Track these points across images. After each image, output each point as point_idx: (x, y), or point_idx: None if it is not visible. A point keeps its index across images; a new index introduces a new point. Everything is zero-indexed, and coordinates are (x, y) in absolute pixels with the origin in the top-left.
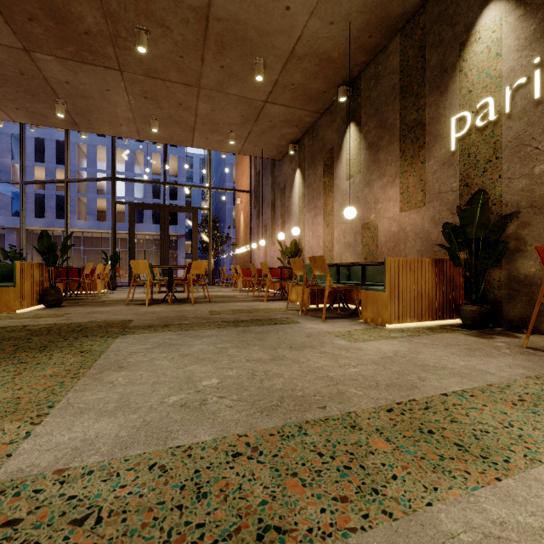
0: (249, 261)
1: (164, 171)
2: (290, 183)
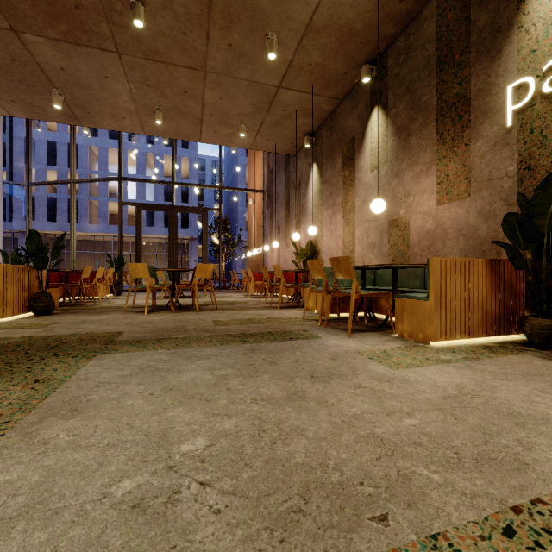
0: (261, 264)
1: (172, 170)
2: (305, 179)
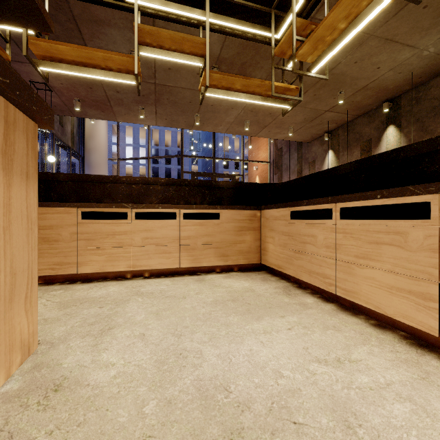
0: None
1: (214, 149)
2: (320, 159)
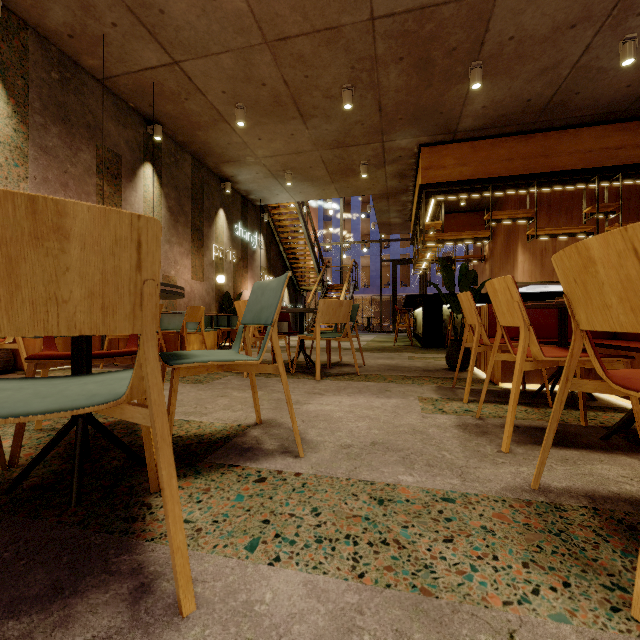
0: None
1: None
2: None
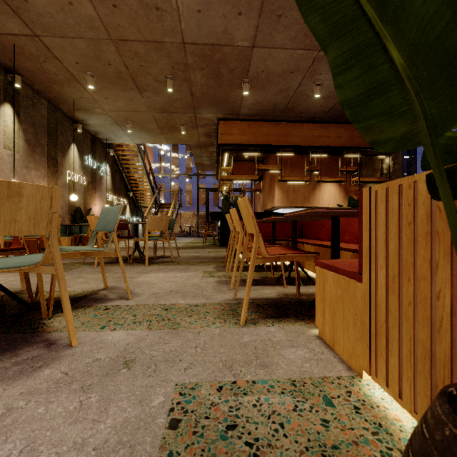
0: None
1: None
2: None
